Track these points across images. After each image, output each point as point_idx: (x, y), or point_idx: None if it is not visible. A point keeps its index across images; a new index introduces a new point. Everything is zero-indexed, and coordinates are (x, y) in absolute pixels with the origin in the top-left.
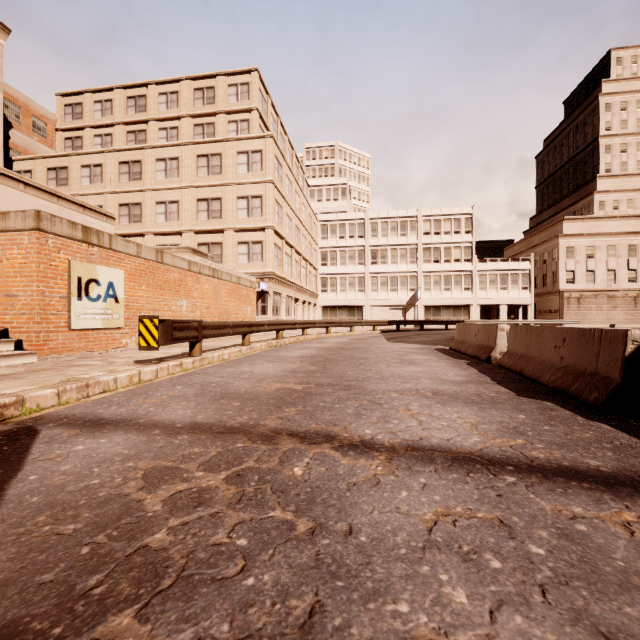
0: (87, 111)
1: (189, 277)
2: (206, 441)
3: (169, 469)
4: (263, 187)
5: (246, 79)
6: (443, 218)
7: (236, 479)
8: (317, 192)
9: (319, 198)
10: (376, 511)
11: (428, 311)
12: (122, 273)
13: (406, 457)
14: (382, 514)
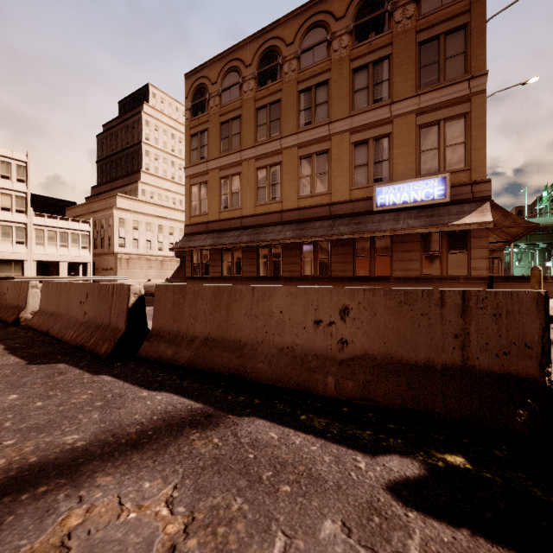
0: None
1: None
2: None
3: None
4: None
5: None
6: None
7: None
8: None
9: None
10: None
11: None
12: None
13: None
14: None
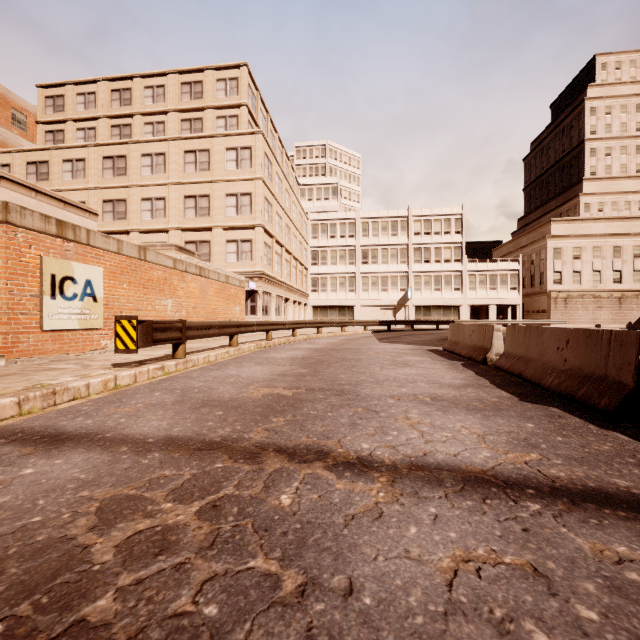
0: (69, 104)
1: (174, 275)
2: (180, 460)
3: (131, 499)
4: (252, 184)
5: (235, 74)
6: (433, 218)
7: (211, 512)
8: (308, 191)
9: (310, 197)
10: (381, 556)
11: (418, 311)
12: (101, 270)
13: (410, 478)
14: (389, 561)
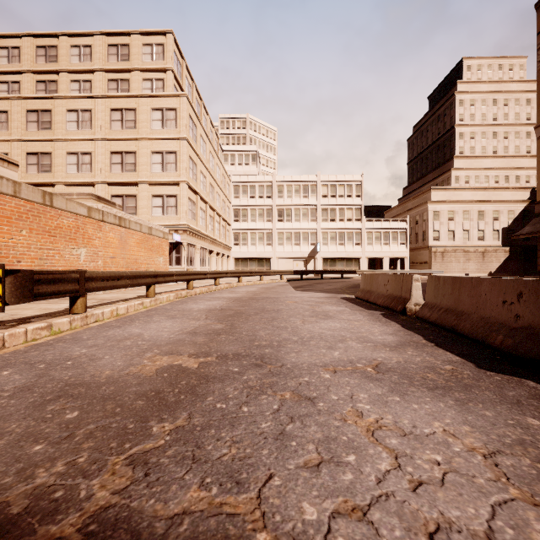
0: None
1: (89, 224)
2: None
3: None
4: (177, 143)
5: (161, 40)
6: (338, 184)
7: None
8: (230, 157)
9: (232, 162)
10: None
11: (326, 262)
12: None
13: None
14: None
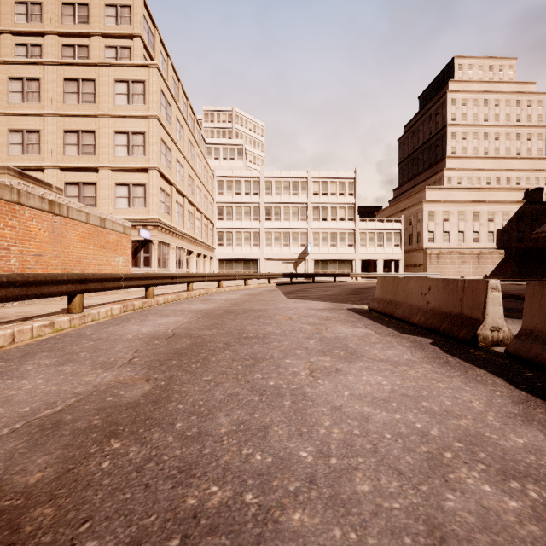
0: None
1: None
2: None
3: None
4: (146, 122)
5: (127, 1)
6: (330, 181)
7: None
8: (214, 150)
9: (216, 156)
10: None
11: (317, 265)
12: None
13: None
14: None
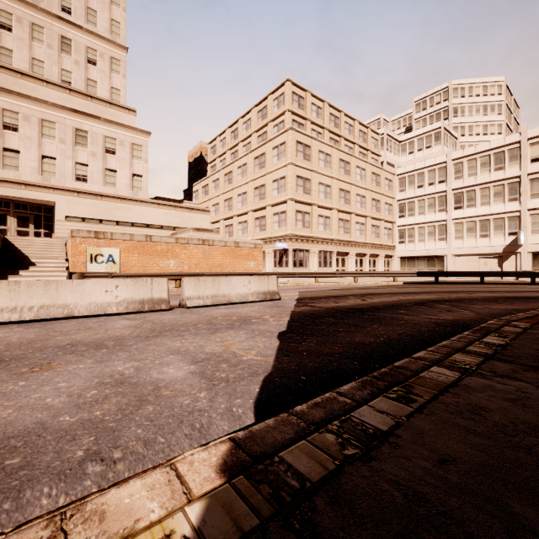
0: (217, 148)
1: (177, 247)
2: None
3: None
4: (286, 169)
5: (282, 90)
6: None
7: None
8: (408, 145)
9: (410, 150)
10: None
11: (538, 259)
12: (118, 250)
13: None
14: None
